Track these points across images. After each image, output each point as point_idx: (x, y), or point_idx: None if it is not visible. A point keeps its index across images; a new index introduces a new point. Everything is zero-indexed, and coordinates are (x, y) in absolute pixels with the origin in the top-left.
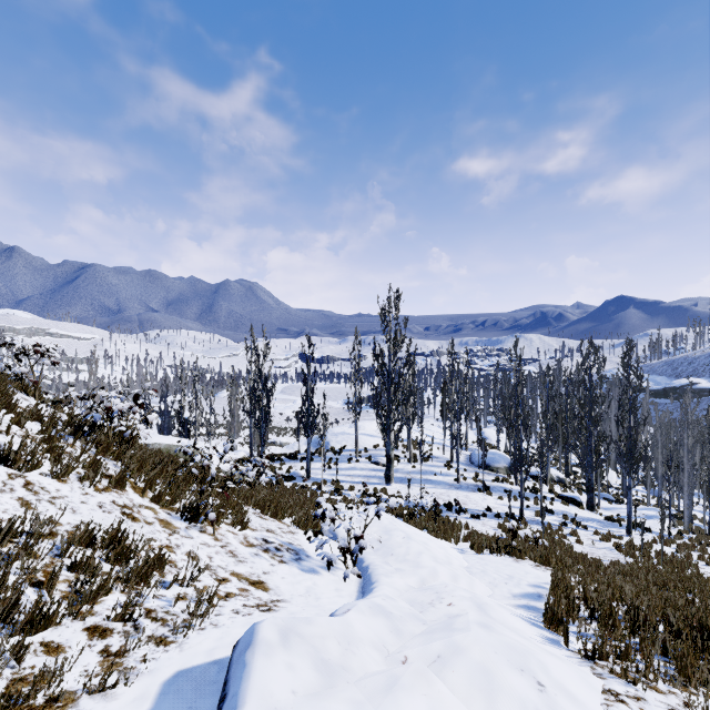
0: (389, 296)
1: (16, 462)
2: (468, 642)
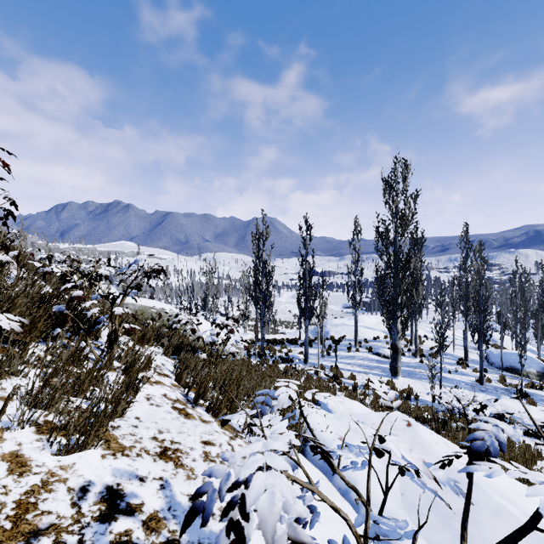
0: (395, 169)
1: None
2: None
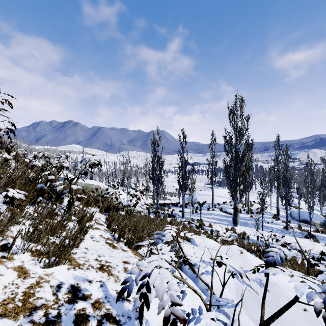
0: (236, 102)
1: None
2: None
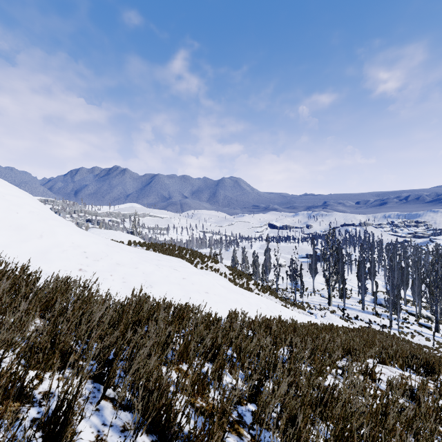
0: (330, 230)
1: (264, 292)
2: (342, 323)
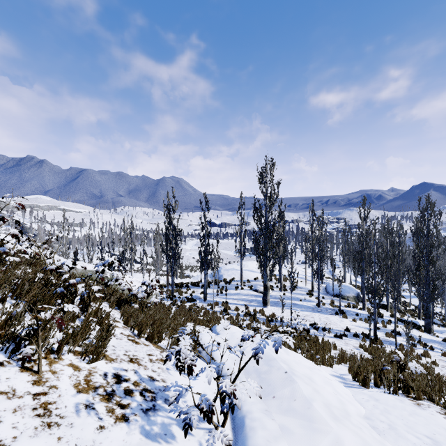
0: (266, 164)
1: None
2: None
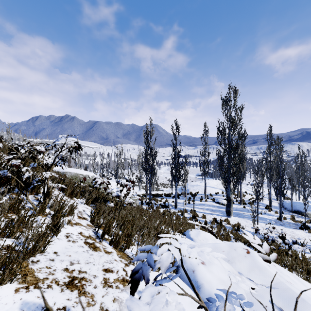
0: (229, 92)
1: None
2: None
